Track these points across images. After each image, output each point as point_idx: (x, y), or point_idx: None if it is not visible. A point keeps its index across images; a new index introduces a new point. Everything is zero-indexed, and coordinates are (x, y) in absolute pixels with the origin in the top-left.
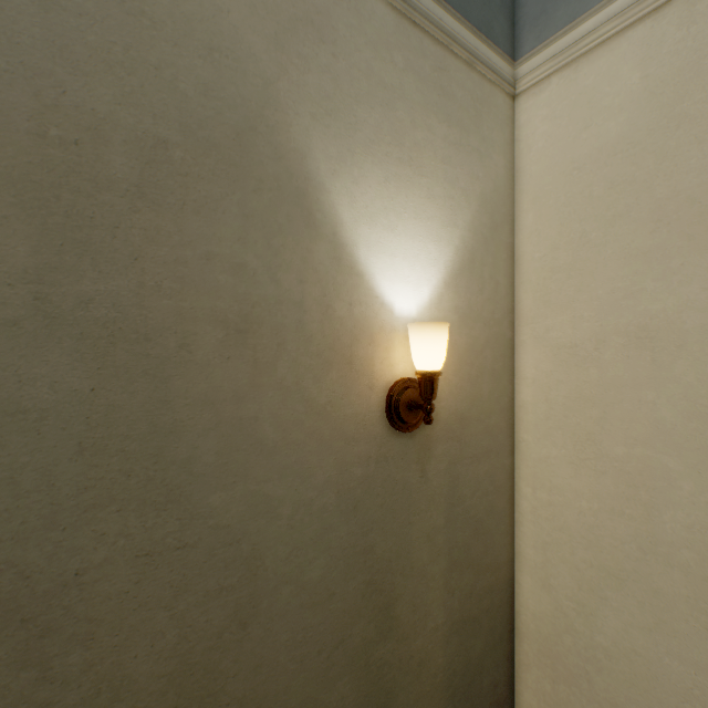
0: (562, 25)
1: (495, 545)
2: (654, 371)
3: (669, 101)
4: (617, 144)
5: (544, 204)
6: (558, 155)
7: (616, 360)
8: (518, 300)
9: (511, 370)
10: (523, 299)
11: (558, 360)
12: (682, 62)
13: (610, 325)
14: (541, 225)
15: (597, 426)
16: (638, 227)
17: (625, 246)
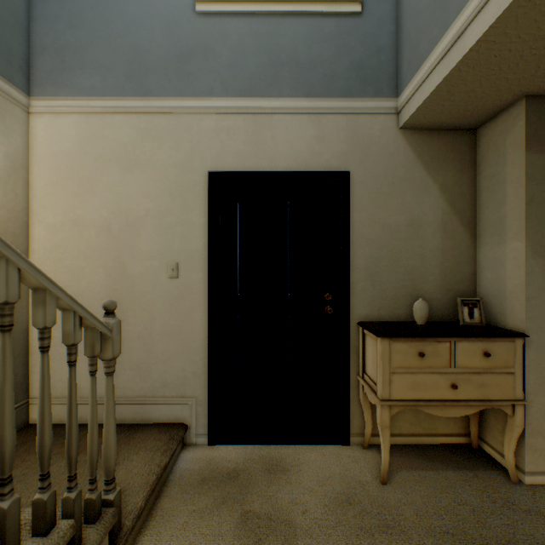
0: (51, 96)
1: (16, 312)
2: (80, 234)
3: (84, 146)
4: (70, 153)
5: (44, 165)
6: (49, 147)
7: (69, 230)
8: (32, 204)
9: (28, 235)
10: (35, 204)
11: (49, 231)
12: (87, 135)
13: (67, 218)
14: (42, 174)
15: (63, 255)
16: (76, 184)
17: (72, 190)
